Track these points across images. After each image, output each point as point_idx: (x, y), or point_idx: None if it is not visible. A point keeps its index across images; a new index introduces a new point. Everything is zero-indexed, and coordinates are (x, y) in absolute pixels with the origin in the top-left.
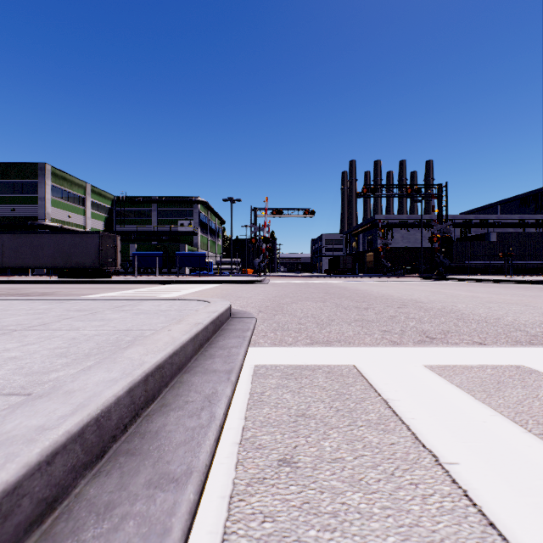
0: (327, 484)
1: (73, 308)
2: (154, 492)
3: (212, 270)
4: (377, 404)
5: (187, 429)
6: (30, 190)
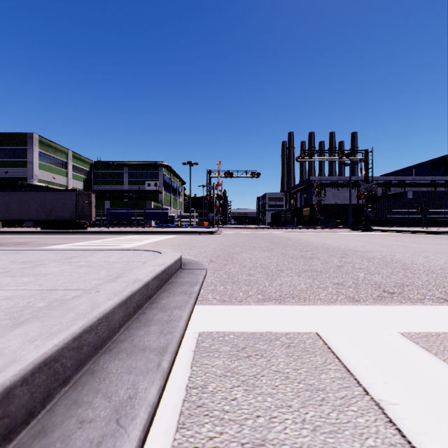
0: None
1: (21, 259)
2: None
3: (174, 222)
4: (370, 413)
5: None
6: (21, 155)
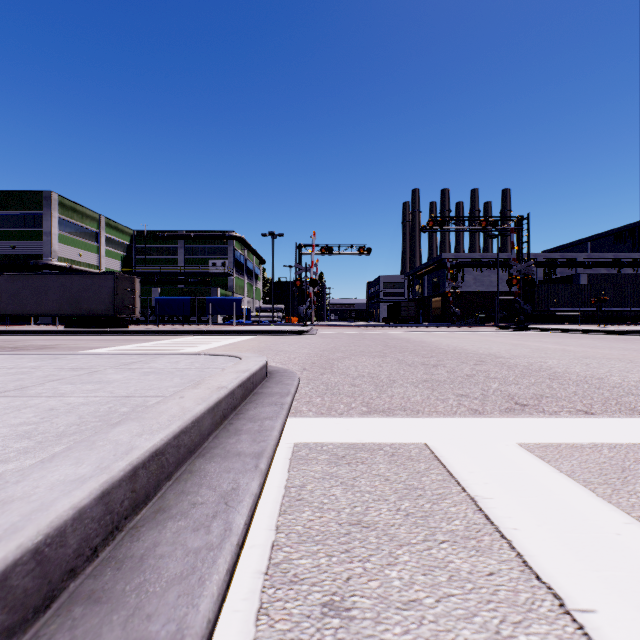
0: None
1: (68, 366)
2: None
3: (250, 318)
4: (463, 504)
5: (187, 553)
6: (34, 223)
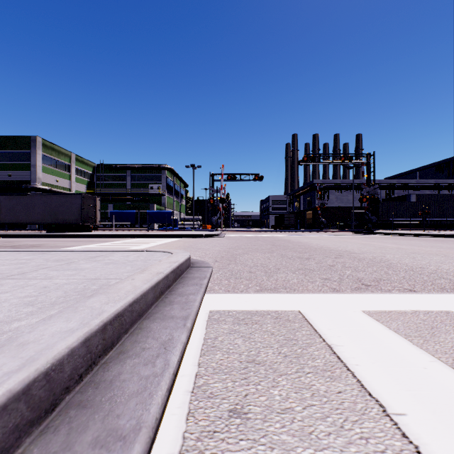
0: (278, 439)
1: (52, 258)
2: (100, 453)
3: (177, 225)
4: (323, 349)
5: (140, 378)
6: (24, 158)
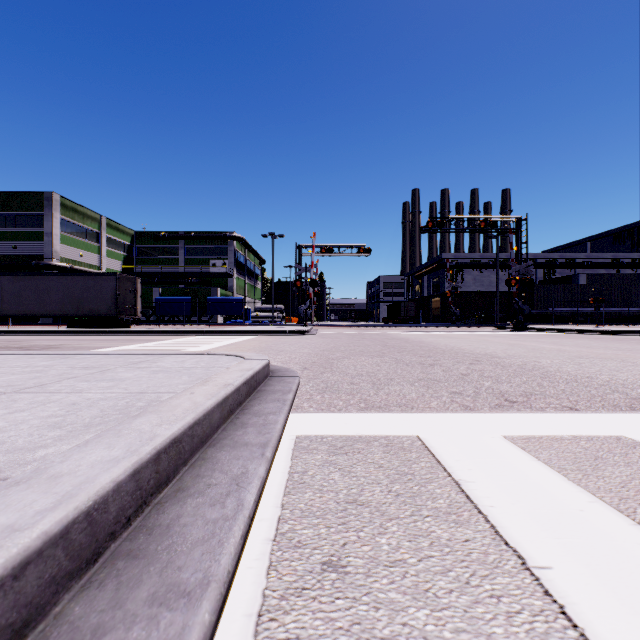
0: (384, 597)
1: (79, 365)
2: (158, 611)
3: (250, 318)
4: (447, 487)
5: (206, 522)
6: (35, 224)
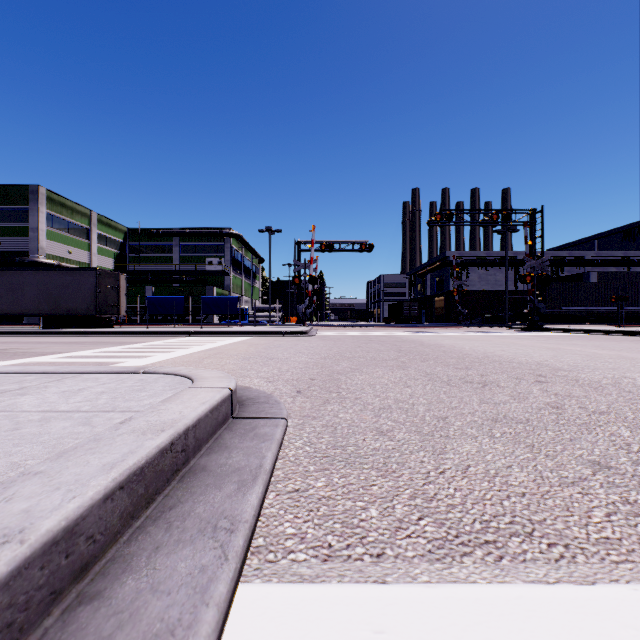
0: None
1: None
2: None
3: (247, 318)
4: None
5: None
6: (20, 219)
